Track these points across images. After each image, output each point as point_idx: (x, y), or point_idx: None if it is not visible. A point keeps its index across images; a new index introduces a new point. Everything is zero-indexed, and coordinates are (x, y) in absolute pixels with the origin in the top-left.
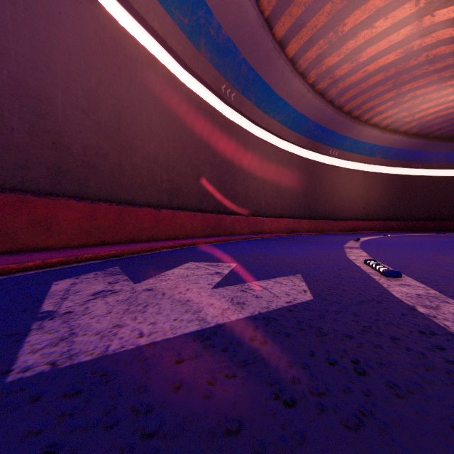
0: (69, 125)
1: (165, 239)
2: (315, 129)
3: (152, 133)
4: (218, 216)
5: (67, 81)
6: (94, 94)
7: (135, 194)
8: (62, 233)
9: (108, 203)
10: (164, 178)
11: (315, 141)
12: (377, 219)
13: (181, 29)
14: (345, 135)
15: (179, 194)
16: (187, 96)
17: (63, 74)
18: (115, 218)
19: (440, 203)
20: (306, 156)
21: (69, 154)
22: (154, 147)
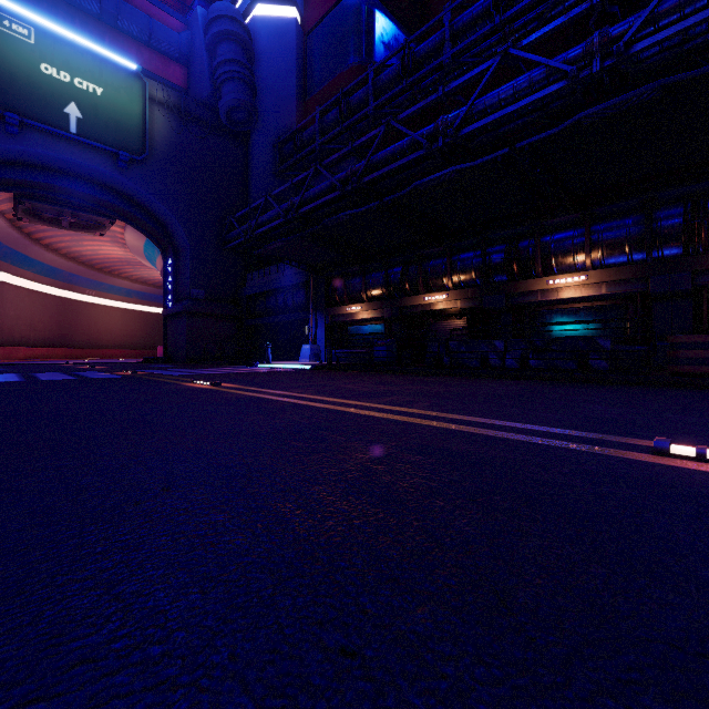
0: None
1: None
2: (70, 276)
3: None
4: None
5: None
6: None
7: None
8: None
9: None
10: None
11: (71, 284)
12: (136, 348)
13: None
14: (101, 281)
15: None
16: None
17: None
18: None
19: None
20: (62, 294)
21: None
22: None
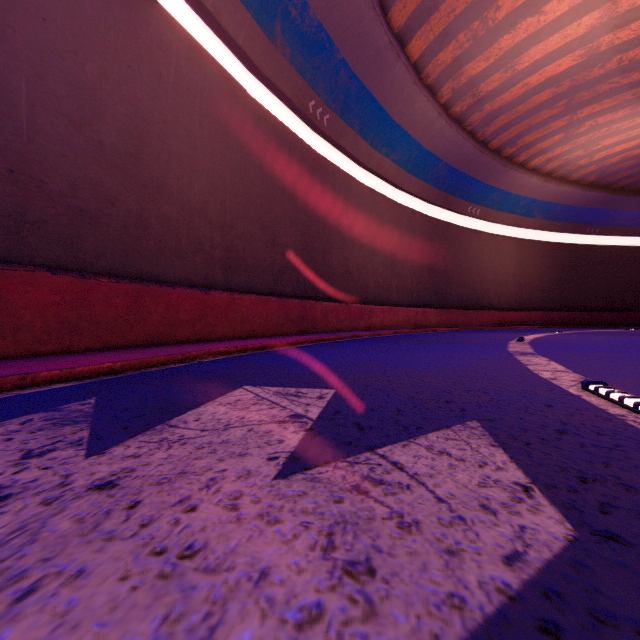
0: (43, 143)
1: (217, 339)
2: (447, 175)
3: (196, 167)
4: (304, 302)
5: (39, 65)
6: (92, 94)
7: (166, 266)
8: (22, 330)
9: (115, 279)
10: (217, 241)
11: (447, 193)
12: (536, 308)
13: (244, 4)
14: (491, 184)
15: (242, 267)
16: (254, 114)
17: (30, 51)
18: (127, 303)
19: (627, 285)
20: (433, 215)
21: (42, 192)
22: (199, 190)
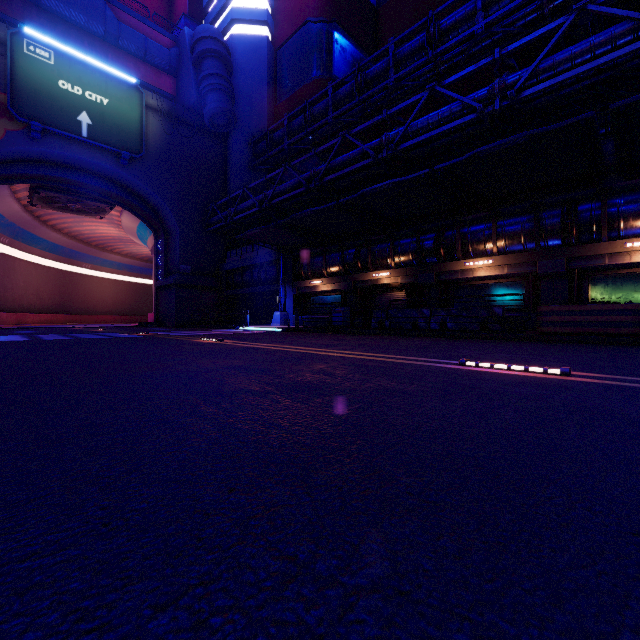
0: None
1: None
2: (70, 252)
3: None
4: (0, 313)
5: None
6: None
7: None
8: None
9: None
10: None
11: (70, 259)
12: (125, 314)
13: None
14: (96, 256)
15: None
16: None
17: None
18: None
19: None
20: (62, 267)
21: None
22: None
